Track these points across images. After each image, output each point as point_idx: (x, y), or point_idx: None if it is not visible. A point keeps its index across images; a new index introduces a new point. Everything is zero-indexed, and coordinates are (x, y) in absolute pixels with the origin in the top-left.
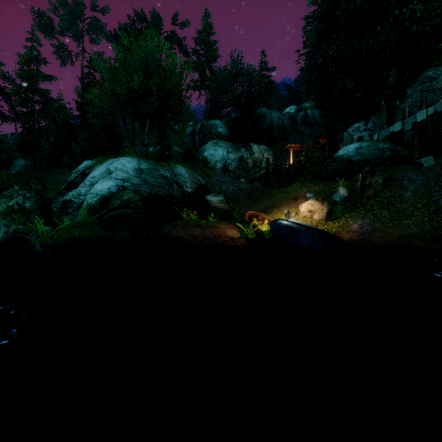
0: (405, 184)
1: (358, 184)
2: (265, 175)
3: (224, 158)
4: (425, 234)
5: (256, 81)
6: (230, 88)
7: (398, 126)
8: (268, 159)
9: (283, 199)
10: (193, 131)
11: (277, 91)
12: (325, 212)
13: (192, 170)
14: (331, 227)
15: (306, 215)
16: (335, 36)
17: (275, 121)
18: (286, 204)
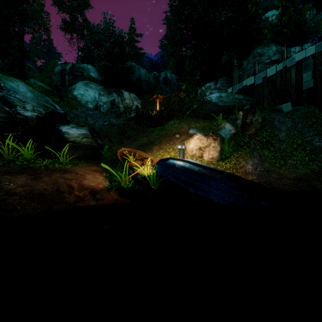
0: (277, 125)
1: (238, 122)
2: (136, 117)
3: (95, 99)
4: (318, 175)
5: (126, 41)
6: (103, 44)
7: (251, 80)
8: (138, 106)
9: (162, 135)
10: (62, 70)
11: (144, 54)
12: (217, 150)
13: (43, 93)
14: (224, 168)
15: (196, 154)
16: (196, 2)
17: (143, 77)
18: (168, 141)
